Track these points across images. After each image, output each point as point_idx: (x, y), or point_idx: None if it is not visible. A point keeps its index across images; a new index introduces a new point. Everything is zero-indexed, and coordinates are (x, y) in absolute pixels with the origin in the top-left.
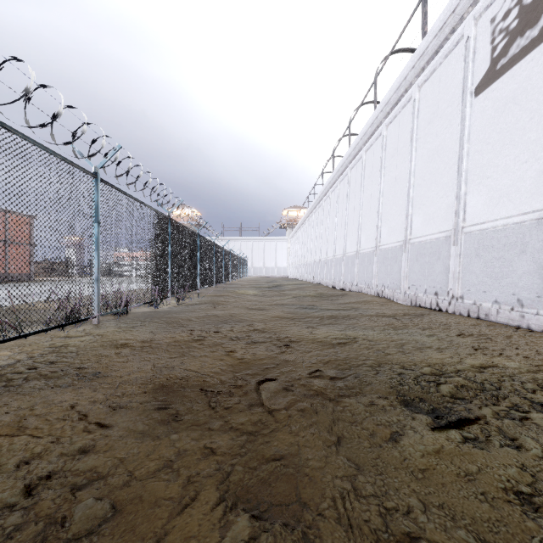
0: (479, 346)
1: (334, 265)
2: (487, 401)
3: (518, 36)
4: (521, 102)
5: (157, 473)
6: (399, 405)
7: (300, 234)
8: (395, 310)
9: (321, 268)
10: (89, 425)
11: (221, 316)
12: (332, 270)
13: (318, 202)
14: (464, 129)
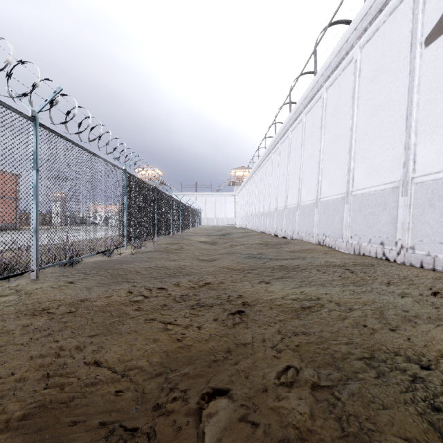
0: None
1: (276, 216)
2: None
3: None
4: None
5: None
6: None
7: (246, 190)
8: (342, 260)
9: (265, 219)
10: None
11: (170, 267)
12: (274, 220)
13: (261, 162)
14: (413, 80)
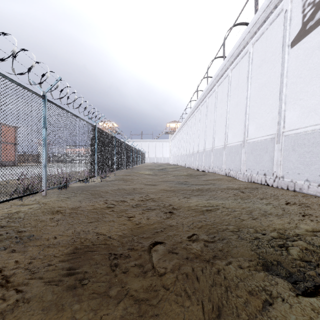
0: (305, 213)
1: (198, 156)
2: None
3: None
4: None
5: None
6: (261, 268)
7: (177, 138)
8: (239, 185)
9: (190, 158)
10: (7, 291)
11: (127, 189)
12: (196, 159)
13: (188, 118)
14: (283, 69)
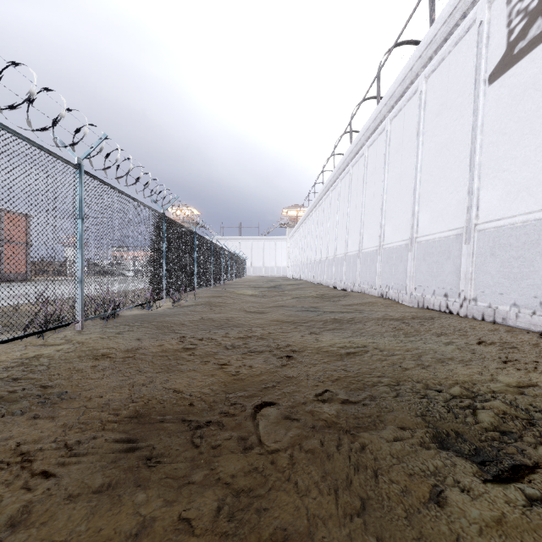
0: (508, 357)
1: (335, 264)
2: (541, 436)
3: (539, 16)
4: None
5: None
6: (431, 442)
7: (300, 233)
8: (402, 313)
9: (322, 268)
10: (31, 476)
11: (216, 320)
12: (333, 269)
13: (318, 200)
14: (477, 119)
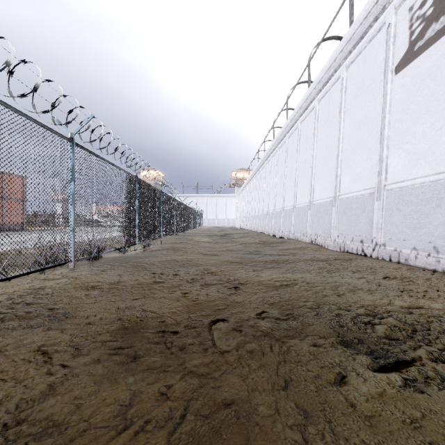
0: (404, 288)
1: (274, 217)
2: (420, 342)
3: (434, 21)
4: (436, 77)
5: (111, 420)
6: (339, 345)
7: (246, 192)
8: (327, 256)
9: (264, 220)
10: (52, 367)
11: (179, 261)
12: (272, 221)
13: (261, 165)
14: (386, 102)
